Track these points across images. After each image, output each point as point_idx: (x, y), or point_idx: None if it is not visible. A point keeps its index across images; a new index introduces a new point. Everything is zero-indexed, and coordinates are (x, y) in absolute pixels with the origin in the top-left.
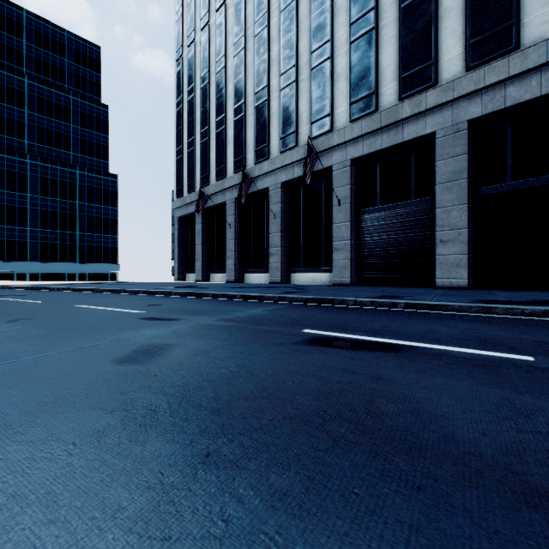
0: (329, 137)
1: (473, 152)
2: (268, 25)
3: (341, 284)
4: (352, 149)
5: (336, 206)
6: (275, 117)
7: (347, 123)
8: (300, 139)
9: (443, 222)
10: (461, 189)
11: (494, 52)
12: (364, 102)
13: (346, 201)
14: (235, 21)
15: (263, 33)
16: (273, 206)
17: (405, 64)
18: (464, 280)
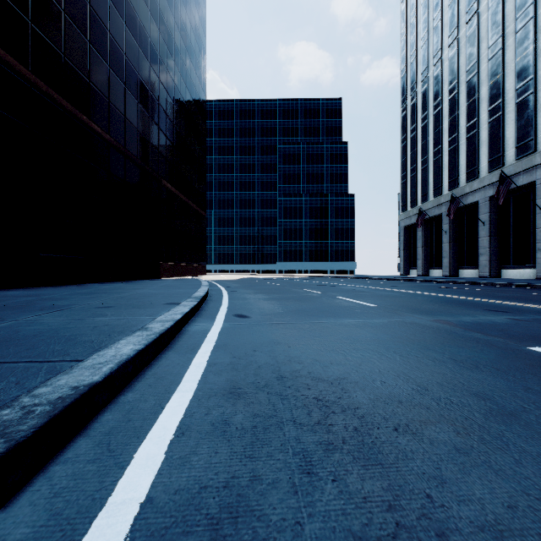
0: (531, 158)
1: None
2: (478, 71)
3: None
4: None
5: (539, 214)
6: (484, 144)
7: None
8: (506, 160)
9: None
10: None
11: None
12: None
13: None
14: (449, 72)
15: (473, 79)
16: (482, 215)
17: None
18: None
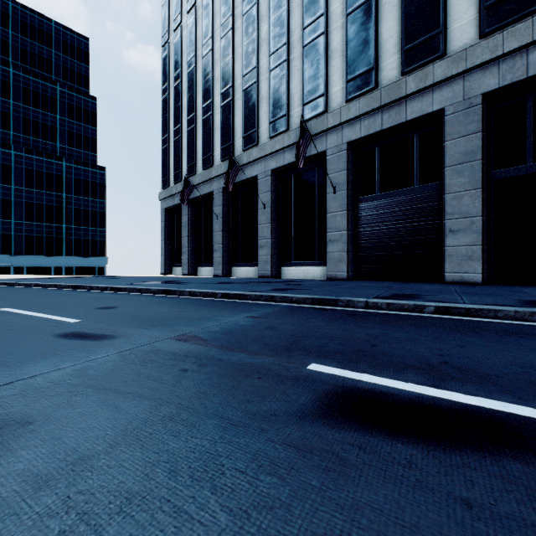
0: (323, 119)
1: (487, 130)
2: (258, 2)
3: (337, 278)
4: (349, 131)
5: (331, 194)
6: (265, 100)
7: (343, 103)
8: (292, 122)
9: (452, 209)
10: (475, 171)
11: (514, 14)
12: (363, 79)
13: (342, 188)
14: (222, 0)
15: (252, 11)
16: (262, 195)
17: (408, 35)
18: (478, 274)
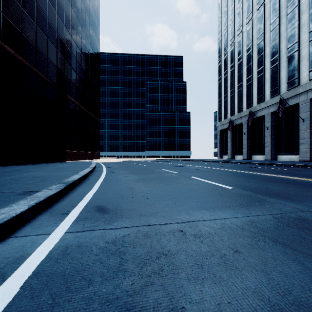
0: (297, 89)
1: None
2: (264, 38)
3: (304, 160)
4: (310, 94)
5: (301, 122)
6: (268, 81)
7: (307, 81)
8: (281, 91)
9: None
10: None
11: None
12: None
13: (307, 119)
14: (247, 39)
15: (261, 43)
16: (266, 123)
17: None
18: None
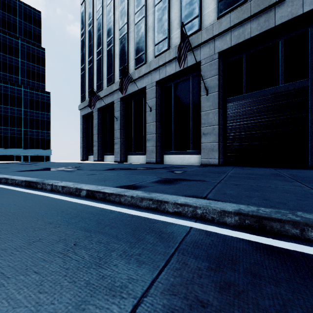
0: (198, 35)
1: None
2: None
3: (209, 164)
4: (220, 43)
5: (204, 95)
6: (151, 29)
7: (215, 20)
8: (172, 43)
9: None
10: None
11: None
12: None
13: (214, 90)
14: None
15: None
16: (149, 101)
17: None
18: None
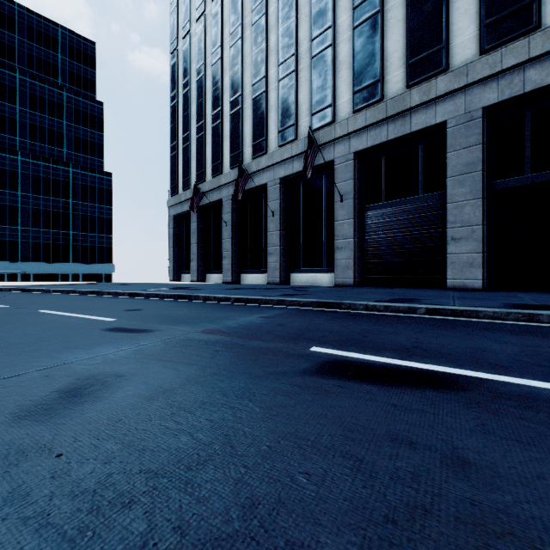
0: (331, 129)
1: (488, 142)
2: (266, 12)
3: (344, 285)
4: (356, 141)
5: (338, 202)
6: (274, 109)
7: (350, 113)
8: (300, 132)
9: (454, 218)
10: (475, 182)
11: (512, 33)
12: (369, 91)
13: (349, 196)
14: (231, 9)
15: (261, 22)
16: (271, 203)
17: (413, 49)
18: (478, 280)
